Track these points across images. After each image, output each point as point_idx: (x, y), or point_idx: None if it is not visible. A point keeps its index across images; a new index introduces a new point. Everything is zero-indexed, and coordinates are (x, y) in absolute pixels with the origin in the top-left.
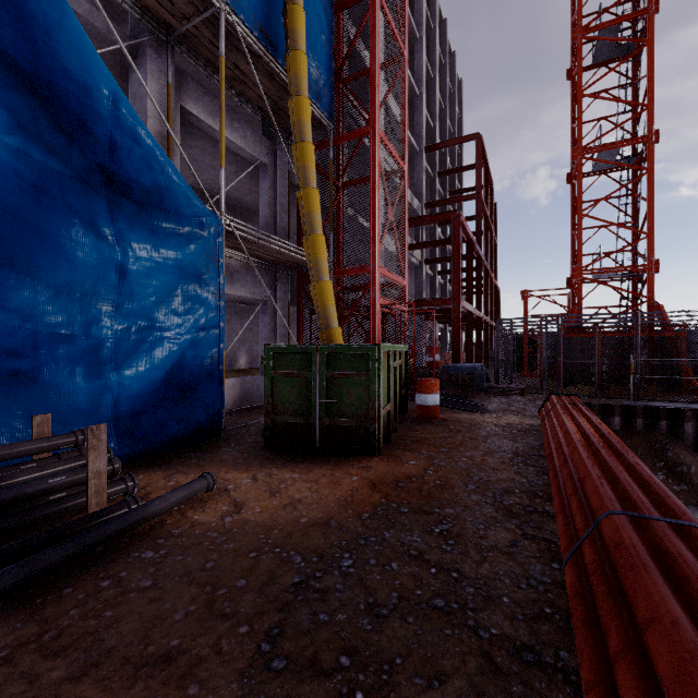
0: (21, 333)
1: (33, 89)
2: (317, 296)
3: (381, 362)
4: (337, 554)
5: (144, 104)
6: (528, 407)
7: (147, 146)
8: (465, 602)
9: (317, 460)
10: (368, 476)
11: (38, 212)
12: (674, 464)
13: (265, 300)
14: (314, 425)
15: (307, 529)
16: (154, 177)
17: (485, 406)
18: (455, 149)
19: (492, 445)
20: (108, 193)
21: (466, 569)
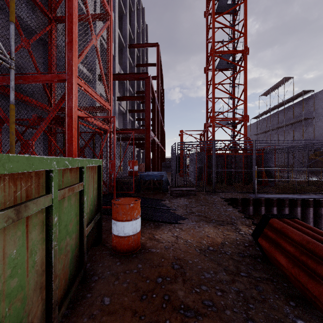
0: None
1: None
2: None
3: None
4: None
5: None
6: (206, 208)
7: None
8: None
9: None
10: None
11: None
12: None
13: None
14: None
15: None
16: None
17: (177, 211)
18: (144, 58)
19: None
20: None
21: None
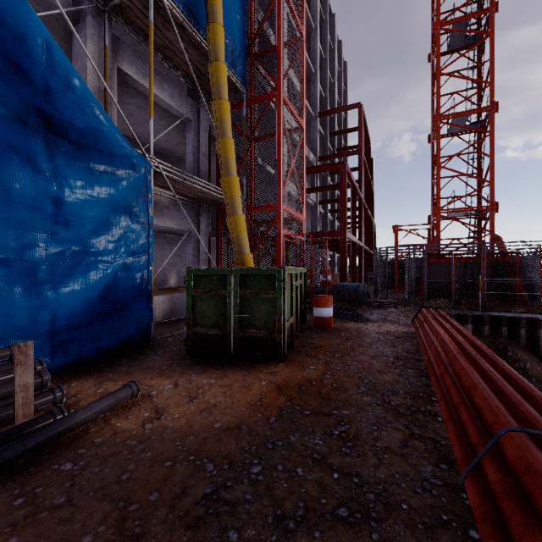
0: None
1: None
2: (232, 227)
3: (285, 282)
4: (247, 460)
5: (84, 62)
6: (401, 317)
7: (80, 92)
8: (367, 511)
9: (232, 366)
10: (274, 380)
11: None
12: (513, 361)
13: (190, 231)
14: (229, 336)
15: (220, 434)
16: (87, 120)
17: (368, 316)
18: (341, 116)
19: (377, 350)
20: (45, 133)
21: (365, 473)
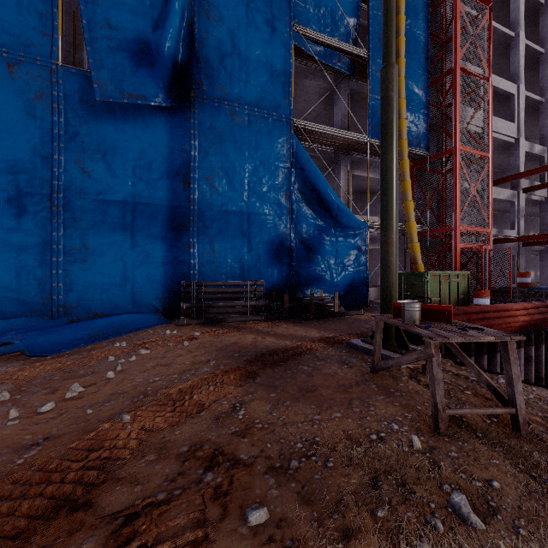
0: (316, 270)
1: (318, 207)
2: (410, 250)
3: (427, 279)
4: None
5: (339, 181)
6: None
7: (344, 212)
8: None
9: None
10: None
11: (320, 238)
12: None
13: None
14: None
15: None
16: (346, 220)
17: None
18: None
19: None
20: (333, 227)
21: None
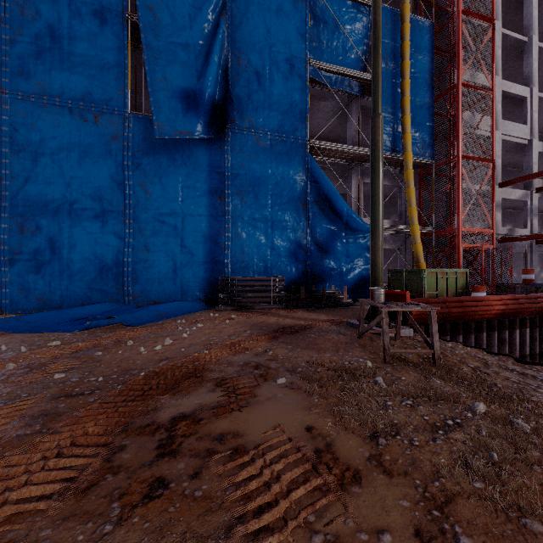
0: (329, 267)
1: (331, 214)
2: (414, 250)
3: (424, 275)
4: None
5: (351, 189)
6: None
7: (353, 218)
8: None
9: None
10: None
11: (332, 241)
12: None
13: (400, 248)
14: None
15: None
16: (355, 224)
17: None
18: None
19: None
20: (344, 231)
21: None
